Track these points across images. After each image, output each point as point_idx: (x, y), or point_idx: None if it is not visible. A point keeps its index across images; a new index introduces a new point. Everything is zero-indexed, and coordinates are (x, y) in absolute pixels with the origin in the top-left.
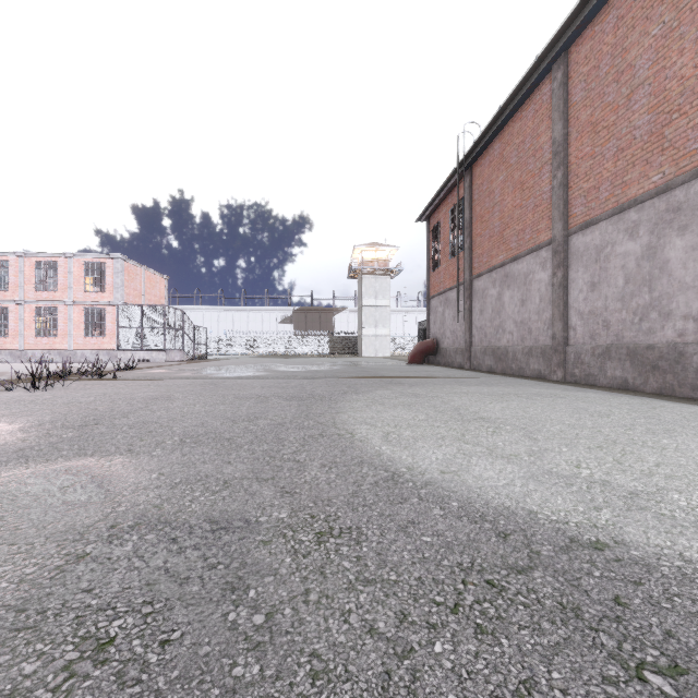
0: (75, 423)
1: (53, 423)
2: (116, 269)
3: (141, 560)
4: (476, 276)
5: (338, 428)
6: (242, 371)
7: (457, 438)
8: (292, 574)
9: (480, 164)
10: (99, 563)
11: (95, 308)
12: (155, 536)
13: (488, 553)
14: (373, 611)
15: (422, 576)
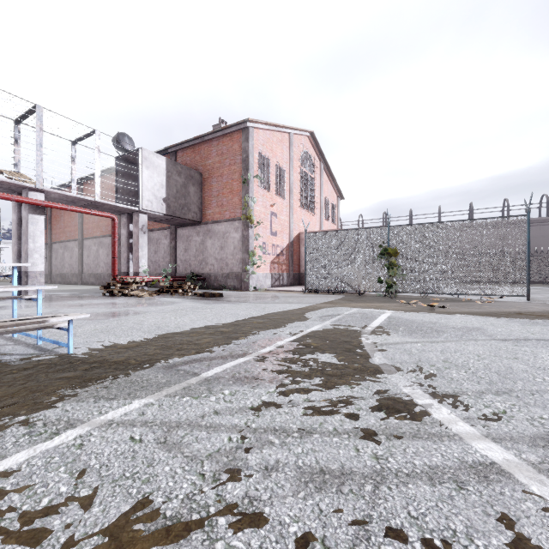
0: None
1: None
2: None
3: None
4: (54, 242)
5: None
6: None
7: None
8: None
9: None
10: None
11: None
12: None
13: None
14: None
15: None
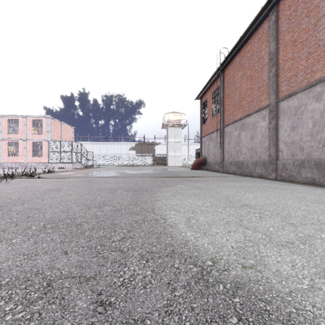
0: None
1: None
2: (47, 123)
3: None
4: (226, 125)
5: (155, 213)
6: (108, 173)
7: (238, 224)
8: None
9: (228, 68)
10: None
11: (37, 142)
12: None
13: None
14: None
15: None
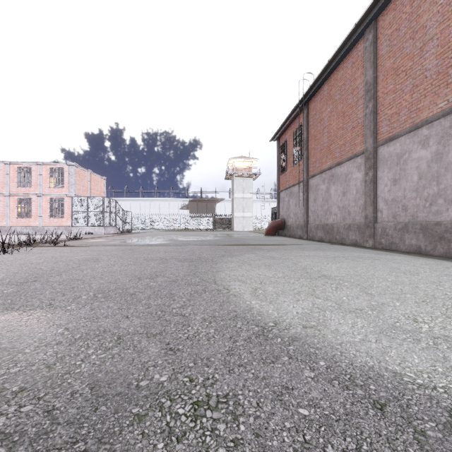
0: (19, 280)
1: (3, 280)
2: (70, 173)
3: (2, 445)
4: (311, 176)
5: (217, 284)
6: (153, 240)
7: (310, 294)
8: None
9: (314, 101)
10: None
11: (57, 198)
12: (32, 407)
13: (371, 434)
14: None
15: None
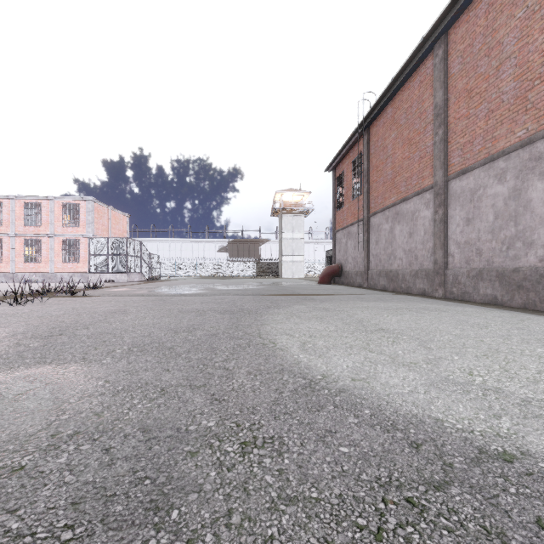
0: (43, 334)
1: (25, 334)
2: (88, 209)
3: (72, 473)
4: (372, 214)
5: (262, 338)
6: (187, 289)
7: (363, 347)
8: (216, 490)
9: (376, 125)
10: (31, 477)
11: (71, 239)
12: (90, 446)
13: (403, 466)
14: (296, 537)
15: (343, 493)
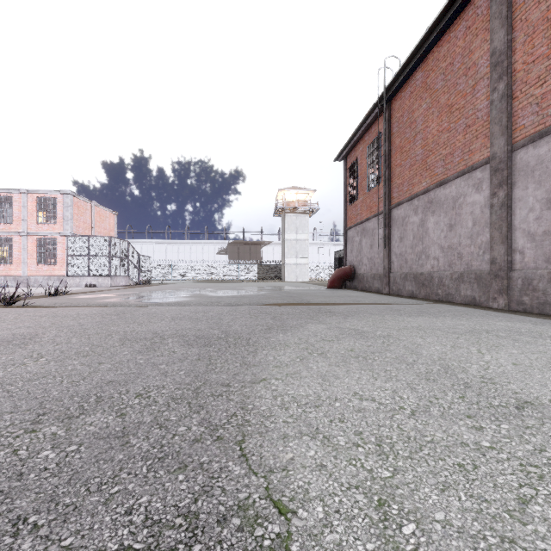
0: None
1: None
2: (65, 204)
3: None
4: (395, 205)
5: (247, 458)
6: (170, 296)
7: None
8: None
9: (400, 97)
10: None
11: (47, 238)
12: None
13: None
14: None
15: None
